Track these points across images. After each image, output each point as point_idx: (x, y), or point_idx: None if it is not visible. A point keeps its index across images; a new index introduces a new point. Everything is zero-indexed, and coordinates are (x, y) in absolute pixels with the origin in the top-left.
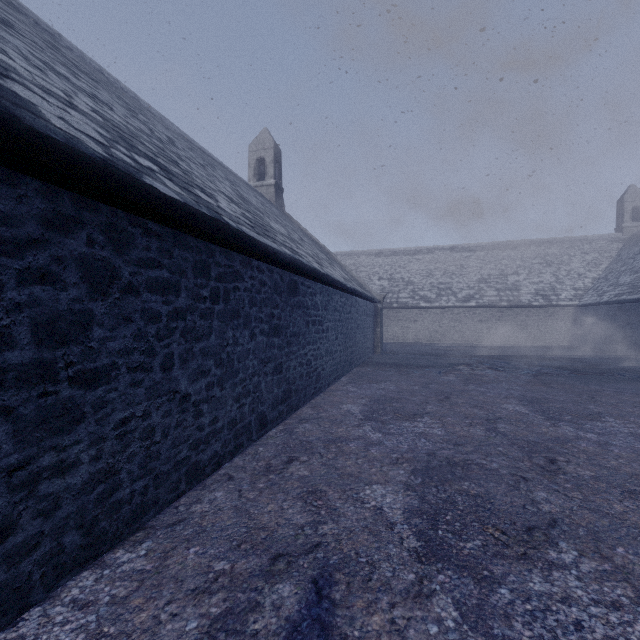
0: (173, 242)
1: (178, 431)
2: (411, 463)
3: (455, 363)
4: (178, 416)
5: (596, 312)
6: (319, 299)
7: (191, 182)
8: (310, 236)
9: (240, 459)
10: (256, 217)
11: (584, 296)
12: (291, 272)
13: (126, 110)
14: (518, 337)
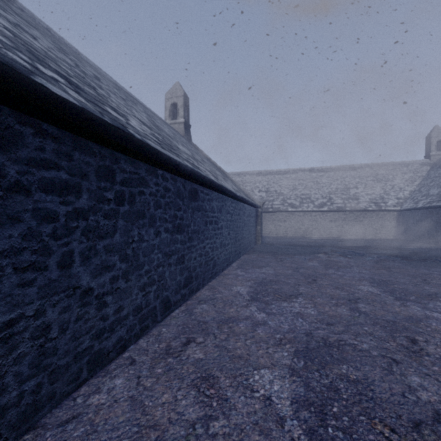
0: (73, 146)
1: (79, 324)
2: (293, 344)
3: (315, 252)
4: (79, 310)
5: (413, 215)
6: (215, 204)
7: (103, 102)
8: (210, 160)
9: (144, 341)
10: (165, 139)
11: (404, 203)
12: (192, 182)
13: (55, 47)
14: (357, 232)
